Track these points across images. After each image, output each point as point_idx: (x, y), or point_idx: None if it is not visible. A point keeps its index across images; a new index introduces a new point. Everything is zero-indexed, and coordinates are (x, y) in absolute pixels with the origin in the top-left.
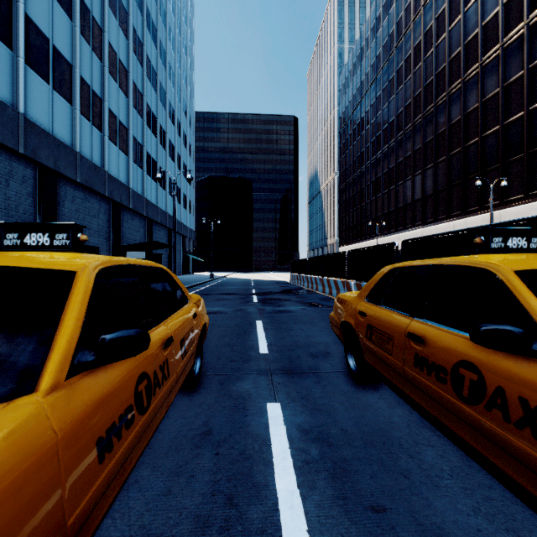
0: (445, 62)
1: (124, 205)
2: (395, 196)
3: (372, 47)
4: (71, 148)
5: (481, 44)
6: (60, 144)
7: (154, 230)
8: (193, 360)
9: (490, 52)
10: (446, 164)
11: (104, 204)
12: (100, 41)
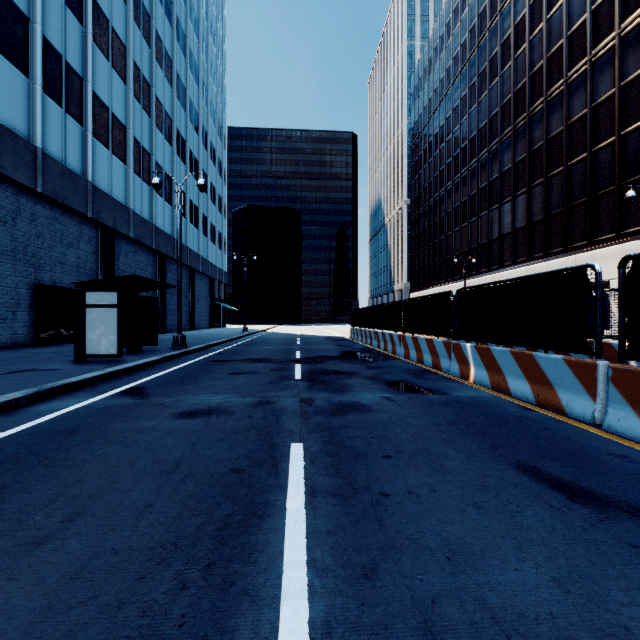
0: (561, 39)
1: (120, 232)
2: (488, 225)
3: (456, 33)
4: (26, 141)
5: (618, 5)
6: (5, 132)
7: (169, 269)
8: None
9: (633, 15)
10: (564, 178)
11: (88, 229)
12: None
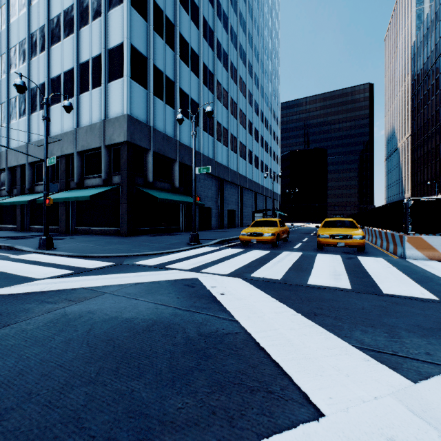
0: None
1: (245, 187)
2: None
3: None
4: (227, 167)
5: None
6: (224, 167)
7: (257, 198)
8: (287, 235)
9: None
10: None
11: (237, 188)
12: (236, 110)
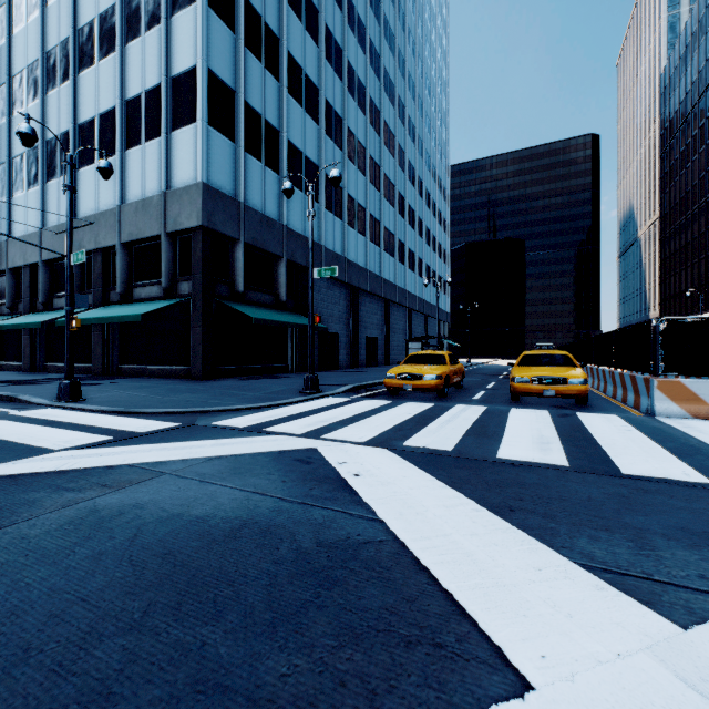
0: None
1: (393, 301)
2: None
3: (708, 33)
4: (365, 268)
5: None
6: (360, 268)
7: (413, 318)
8: (461, 378)
9: None
10: None
11: (380, 303)
12: (378, 177)
